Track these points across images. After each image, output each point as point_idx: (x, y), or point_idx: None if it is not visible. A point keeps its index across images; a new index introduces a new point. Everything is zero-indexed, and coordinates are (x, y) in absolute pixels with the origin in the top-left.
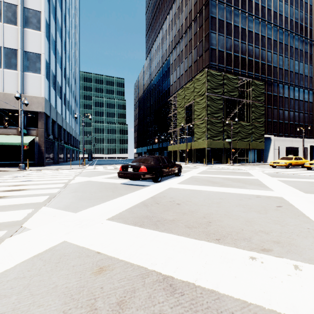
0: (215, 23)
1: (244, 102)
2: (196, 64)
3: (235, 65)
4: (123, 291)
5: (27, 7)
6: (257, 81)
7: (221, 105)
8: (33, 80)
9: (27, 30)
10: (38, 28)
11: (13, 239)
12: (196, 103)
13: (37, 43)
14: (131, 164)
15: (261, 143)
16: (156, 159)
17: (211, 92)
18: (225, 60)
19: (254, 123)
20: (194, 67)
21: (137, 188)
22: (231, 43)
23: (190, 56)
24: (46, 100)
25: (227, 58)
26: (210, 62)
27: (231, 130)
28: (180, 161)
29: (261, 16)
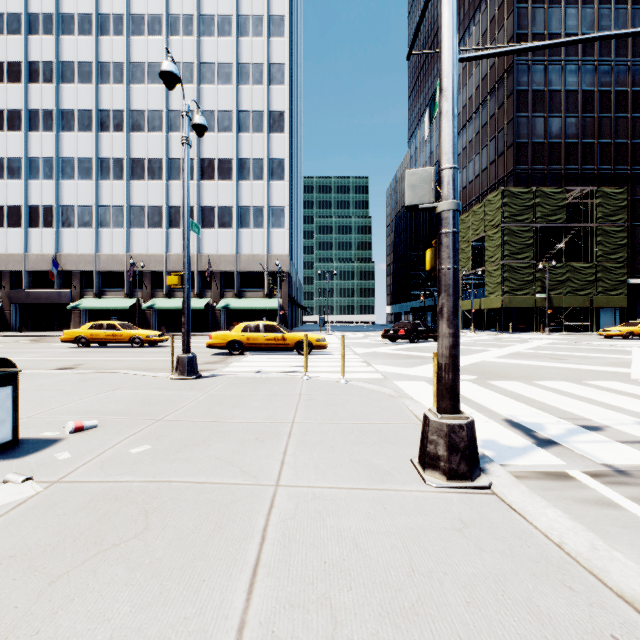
0: (525, 99)
1: (579, 228)
2: (494, 166)
3: (569, 160)
4: (396, 354)
5: (272, 158)
6: (610, 188)
7: (529, 239)
8: (278, 237)
9: (272, 183)
10: (282, 178)
11: (356, 350)
12: (487, 238)
13: (281, 196)
14: (392, 328)
15: (618, 298)
16: (412, 324)
17: (510, 222)
18: (546, 156)
19: (602, 263)
20: (490, 172)
21: (397, 345)
22: (559, 125)
23: (484, 152)
24: (289, 257)
25: (551, 152)
26: (515, 167)
27: (546, 279)
28: (468, 328)
29: (632, 56)
